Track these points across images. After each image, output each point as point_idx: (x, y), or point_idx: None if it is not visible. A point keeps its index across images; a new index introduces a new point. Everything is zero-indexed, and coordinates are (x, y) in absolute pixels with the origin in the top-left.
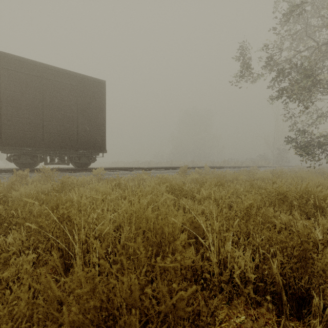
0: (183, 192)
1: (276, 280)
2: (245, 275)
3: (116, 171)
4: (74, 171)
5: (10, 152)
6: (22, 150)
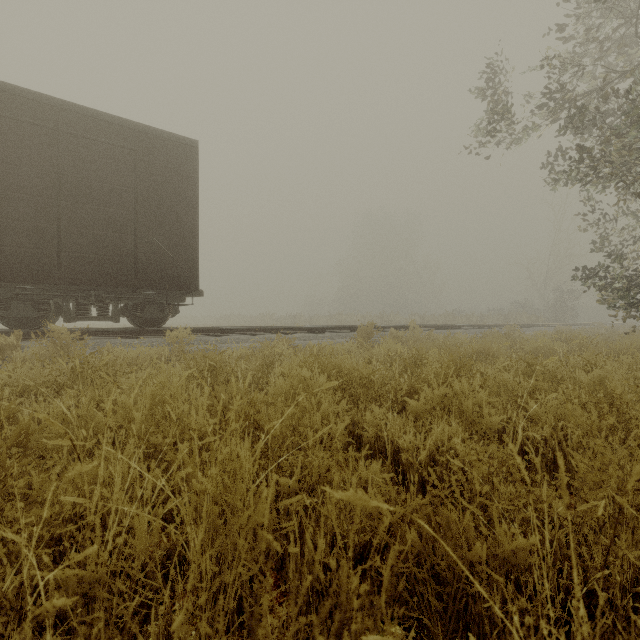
0: (372, 392)
1: None
2: None
3: (221, 335)
4: (129, 336)
5: None
6: (13, 290)
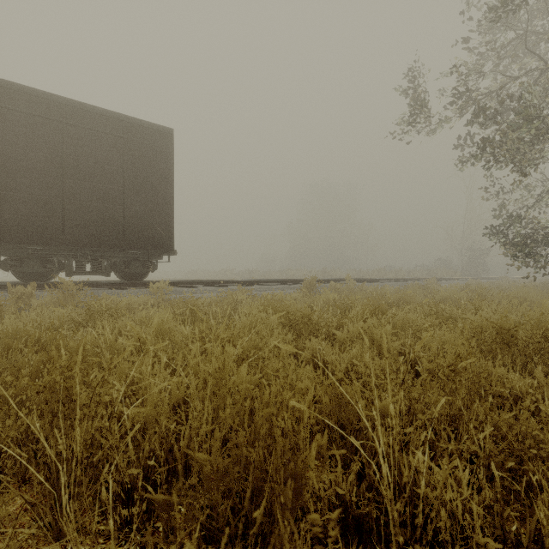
0: (311, 327)
1: None
2: (463, 531)
3: (192, 287)
4: (118, 288)
5: (5, 254)
6: (26, 251)
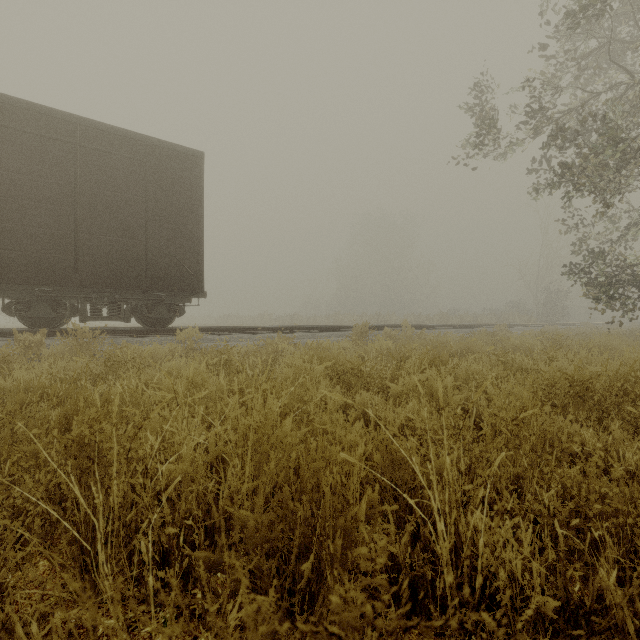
0: (362, 379)
1: (612, 616)
2: (523, 592)
3: (224, 334)
4: (139, 335)
5: (9, 297)
6: (34, 292)
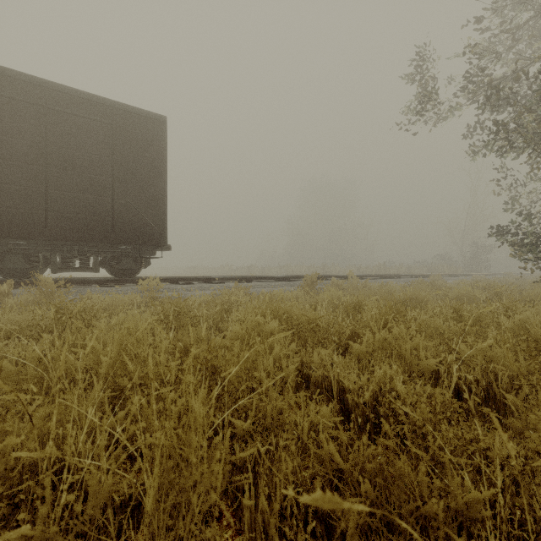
0: (319, 335)
1: None
2: None
3: (186, 284)
4: (107, 285)
5: None
6: (7, 245)
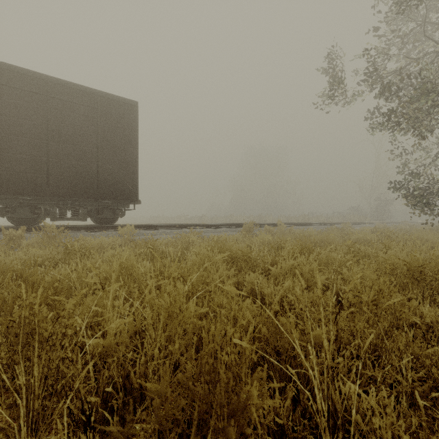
0: (250, 264)
1: None
2: None
3: (153, 229)
4: (93, 230)
5: (1, 203)
6: (18, 200)
